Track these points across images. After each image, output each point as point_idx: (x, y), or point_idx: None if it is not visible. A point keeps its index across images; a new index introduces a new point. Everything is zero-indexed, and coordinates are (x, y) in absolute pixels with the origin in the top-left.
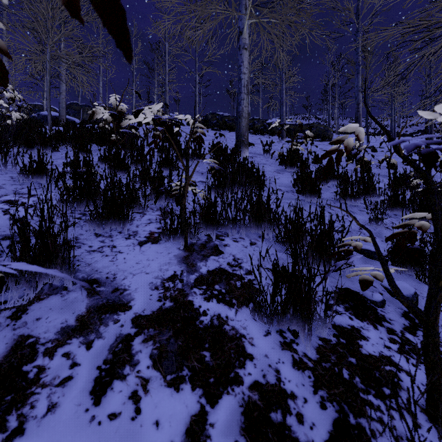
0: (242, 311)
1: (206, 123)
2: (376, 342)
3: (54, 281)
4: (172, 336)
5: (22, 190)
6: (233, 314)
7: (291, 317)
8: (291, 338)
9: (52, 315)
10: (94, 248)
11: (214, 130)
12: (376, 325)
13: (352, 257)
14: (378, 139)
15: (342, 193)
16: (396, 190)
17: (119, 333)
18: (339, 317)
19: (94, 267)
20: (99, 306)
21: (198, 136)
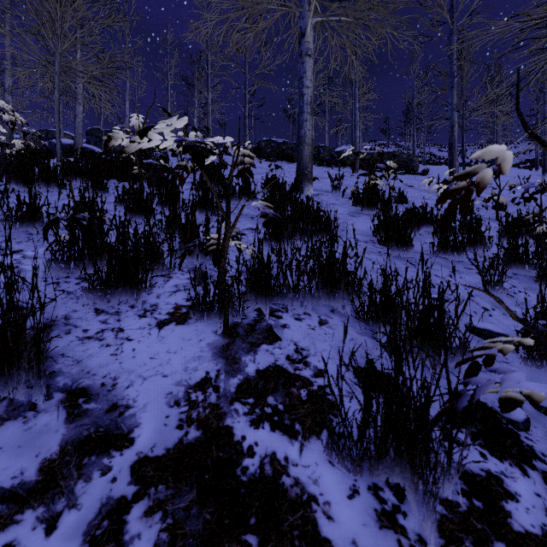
0: (311, 446)
1: (259, 153)
2: (531, 503)
3: (16, 394)
4: (195, 501)
5: (3, 243)
6: (297, 453)
7: (392, 463)
8: (394, 501)
9: (0, 460)
10: (91, 334)
11: (268, 161)
12: (525, 468)
13: (506, 377)
14: None
15: (441, 243)
16: (515, 241)
17: (106, 497)
18: (464, 453)
19: (86, 366)
20: (81, 441)
21: (245, 168)
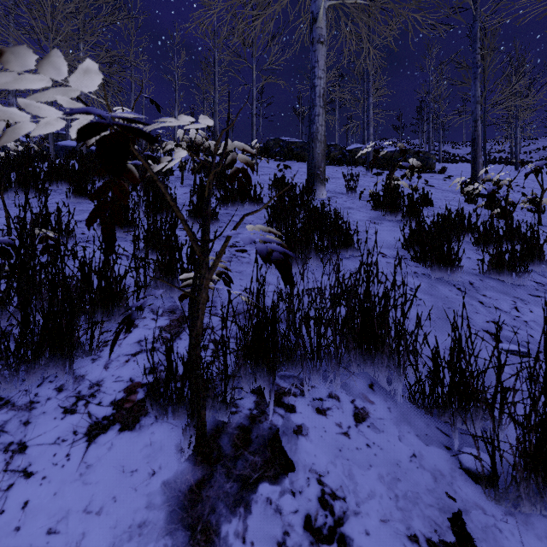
0: None
1: (267, 152)
2: None
3: None
4: None
5: None
6: None
7: None
8: None
9: None
10: None
11: (277, 161)
12: None
13: None
14: (496, 169)
15: (494, 261)
16: None
17: None
18: None
19: None
20: None
21: (239, 169)
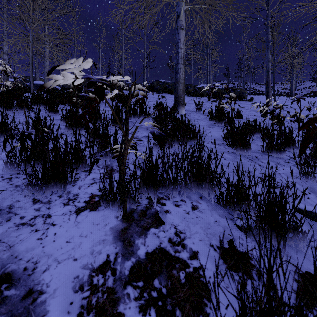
0: None
1: (152, 88)
2: None
3: None
4: None
5: None
6: None
7: None
8: None
9: None
10: (26, 220)
11: (158, 93)
12: None
13: None
14: (281, 99)
15: (268, 146)
16: None
17: None
18: None
19: (15, 251)
20: None
21: (140, 98)
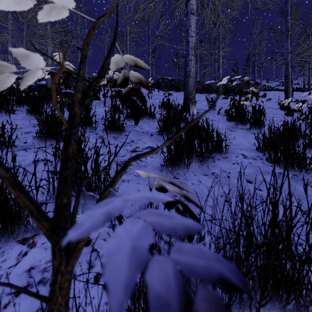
0: None
1: (157, 86)
2: None
3: None
4: None
5: None
6: None
7: None
8: None
9: None
10: None
11: (163, 91)
12: None
13: None
14: (296, 94)
15: None
16: None
17: None
18: None
19: None
20: None
21: (131, 89)
